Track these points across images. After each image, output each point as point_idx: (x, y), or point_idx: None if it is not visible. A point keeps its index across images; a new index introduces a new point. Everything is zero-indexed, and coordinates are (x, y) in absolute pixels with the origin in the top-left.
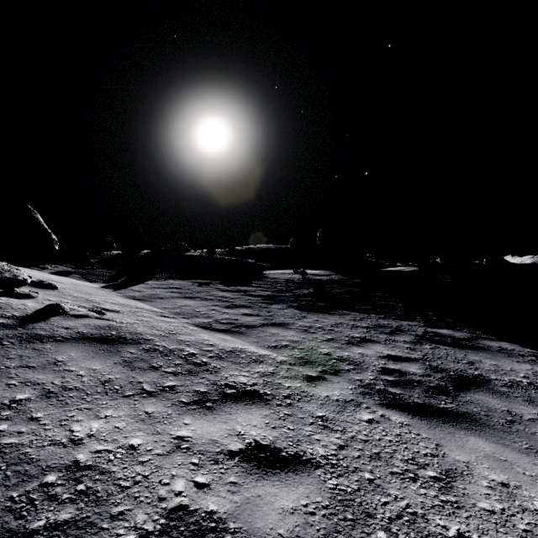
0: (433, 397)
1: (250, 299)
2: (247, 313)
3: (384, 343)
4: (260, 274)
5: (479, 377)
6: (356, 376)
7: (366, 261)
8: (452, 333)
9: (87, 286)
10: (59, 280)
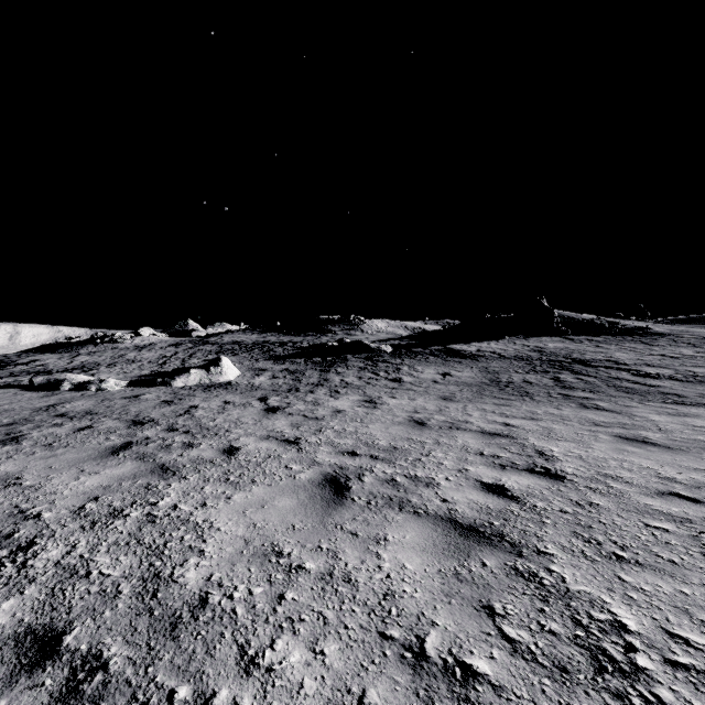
0: None
1: None
2: None
3: None
4: None
5: None
6: None
7: None
8: None
9: None
10: None
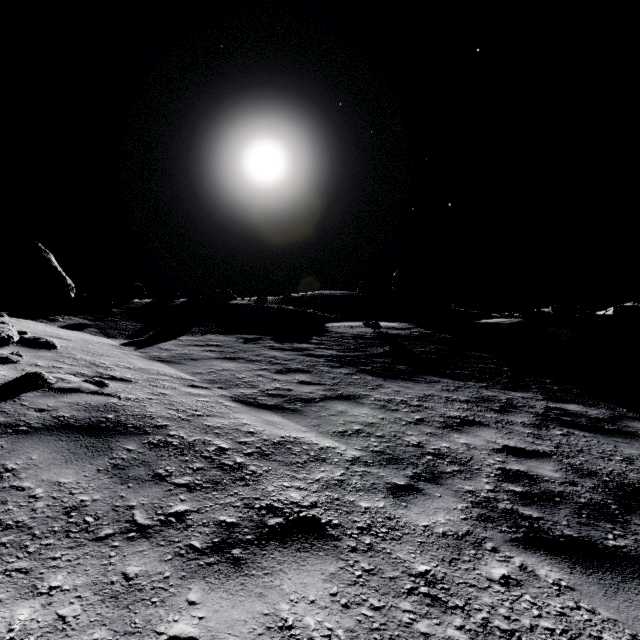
0: (591, 524)
1: (309, 361)
2: (304, 381)
3: (495, 426)
4: (321, 327)
5: None
6: (466, 484)
7: (453, 311)
8: (585, 410)
9: (101, 343)
10: (66, 336)
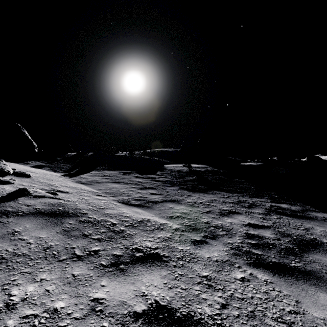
0: (285, 257)
1: (155, 183)
2: (153, 193)
3: (245, 214)
4: (162, 167)
5: (315, 241)
6: (228, 240)
7: (228, 159)
8: (289, 207)
9: (52, 175)
10: (34, 171)
